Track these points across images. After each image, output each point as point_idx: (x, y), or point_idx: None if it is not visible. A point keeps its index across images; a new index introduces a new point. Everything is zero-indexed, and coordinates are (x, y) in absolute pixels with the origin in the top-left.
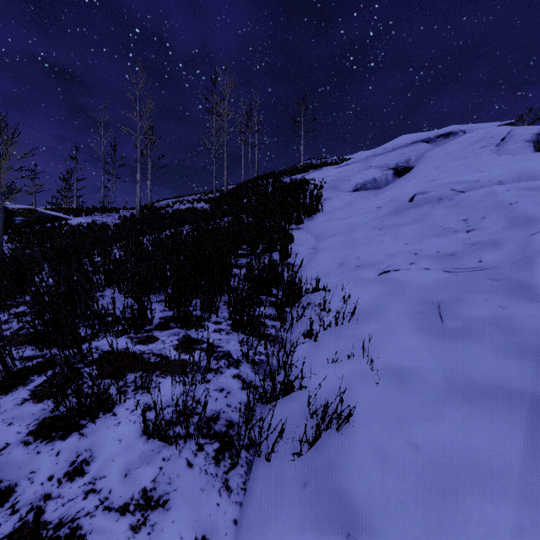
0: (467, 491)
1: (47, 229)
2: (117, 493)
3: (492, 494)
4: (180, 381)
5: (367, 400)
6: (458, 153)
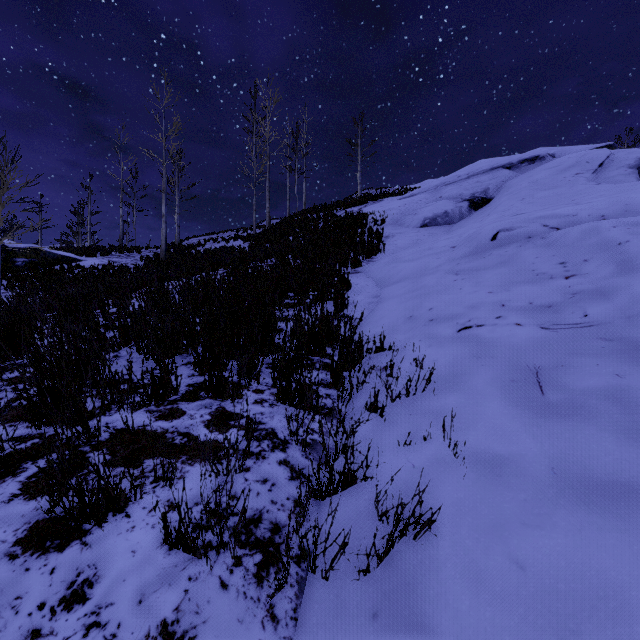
0: (596, 633)
1: (55, 272)
2: (128, 627)
3: (630, 639)
4: (211, 471)
5: (452, 497)
6: (547, 182)
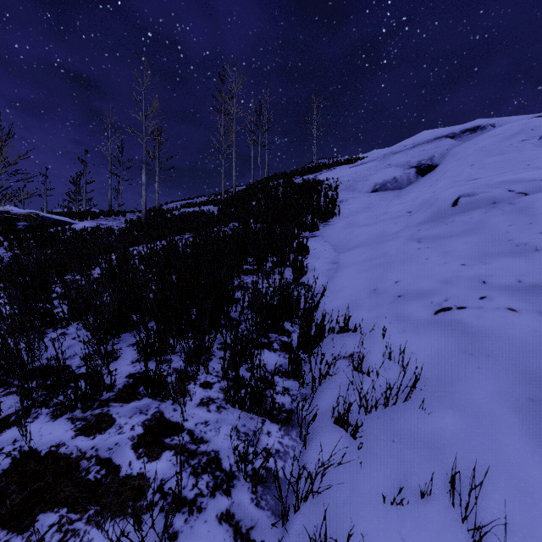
0: None
1: (49, 234)
2: None
3: None
4: None
5: None
6: (494, 148)
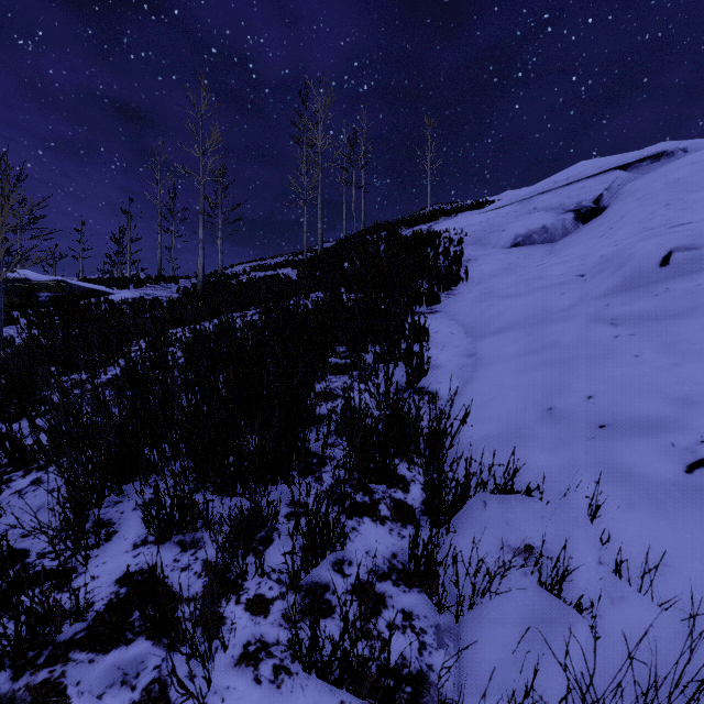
0: None
1: (79, 308)
2: None
3: None
4: None
5: None
6: (696, 181)
